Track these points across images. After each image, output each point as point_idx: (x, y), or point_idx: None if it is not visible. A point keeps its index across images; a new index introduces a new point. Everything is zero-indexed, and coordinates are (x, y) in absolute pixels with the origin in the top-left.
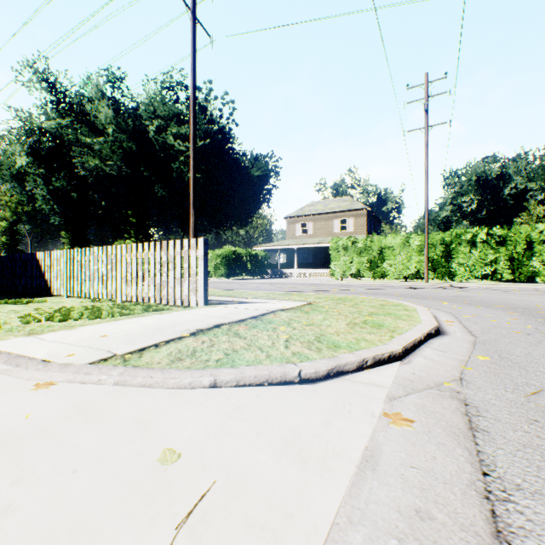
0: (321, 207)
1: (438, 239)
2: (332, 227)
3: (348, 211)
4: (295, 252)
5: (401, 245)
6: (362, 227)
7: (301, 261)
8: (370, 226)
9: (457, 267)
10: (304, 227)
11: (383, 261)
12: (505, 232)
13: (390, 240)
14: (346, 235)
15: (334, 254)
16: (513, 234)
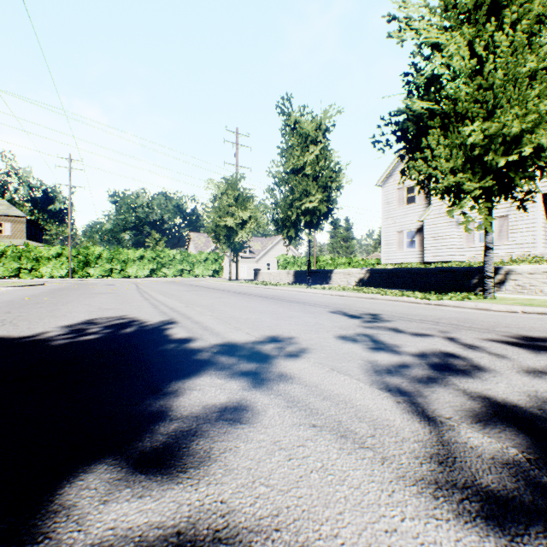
0: None
1: (80, 253)
2: None
3: (6, 216)
4: None
5: (55, 255)
6: (22, 233)
7: None
8: (31, 232)
9: (92, 270)
10: None
11: (41, 265)
12: (117, 252)
13: (46, 251)
14: (3, 238)
15: None
16: (120, 254)
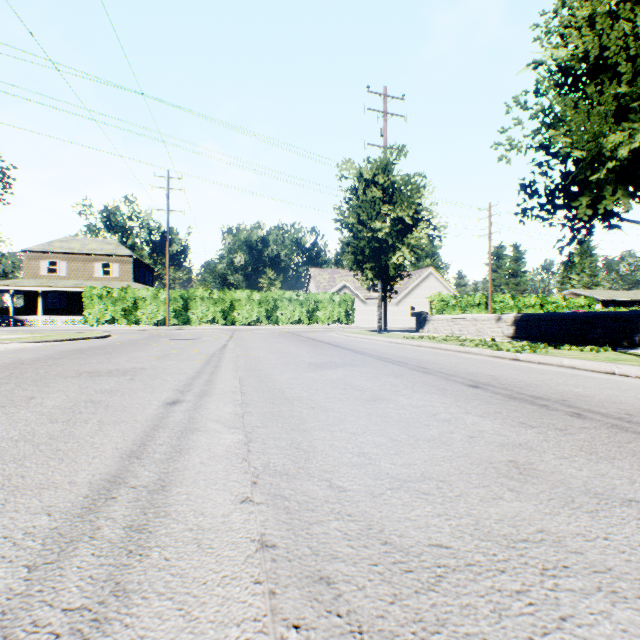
0: (79, 246)
1: (179, 295)
2: (94, 271)
3: (113, 256)
4: (41, 295)
5: (153, 298)
6: (129, 274)
7: (51, 305)
8: (139, 273)
9: (193, 316)
10: (55, 265)
11: (138, 310)
12: (222, 293)
13: (144, 293)
14: (110, 280)
15: (89, 302)
16: (226, 295)
